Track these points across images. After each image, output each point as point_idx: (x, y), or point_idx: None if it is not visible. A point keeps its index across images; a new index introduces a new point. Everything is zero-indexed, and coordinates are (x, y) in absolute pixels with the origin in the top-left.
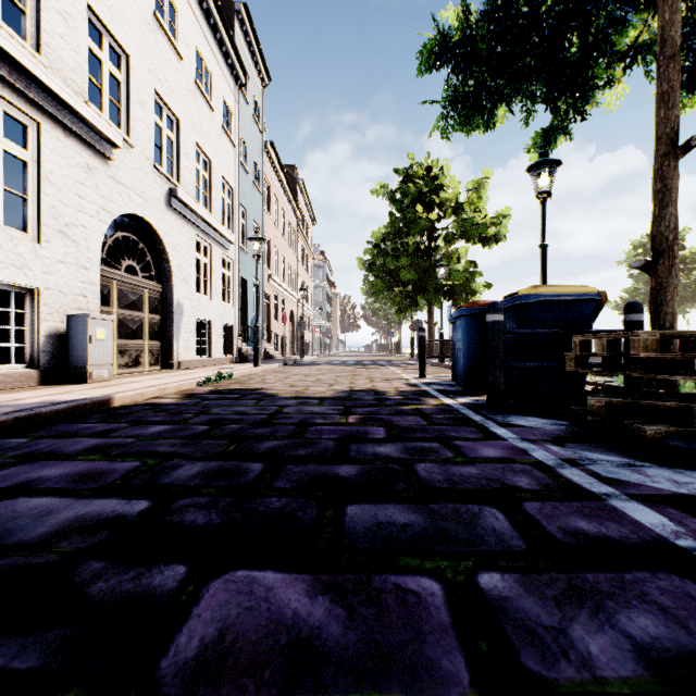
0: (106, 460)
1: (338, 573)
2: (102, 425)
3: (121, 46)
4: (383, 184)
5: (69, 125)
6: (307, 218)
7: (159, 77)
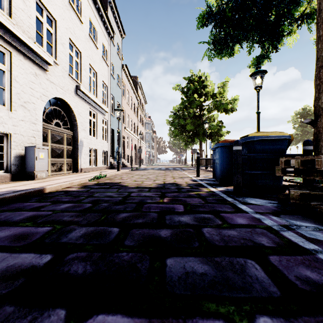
0: (34, 226)
1: (164, 317)
2: (37, 203)
3: (52, 16)
4: (178, 84)
5: (26, 53)
6: (142, 100)
7: (71, 32)
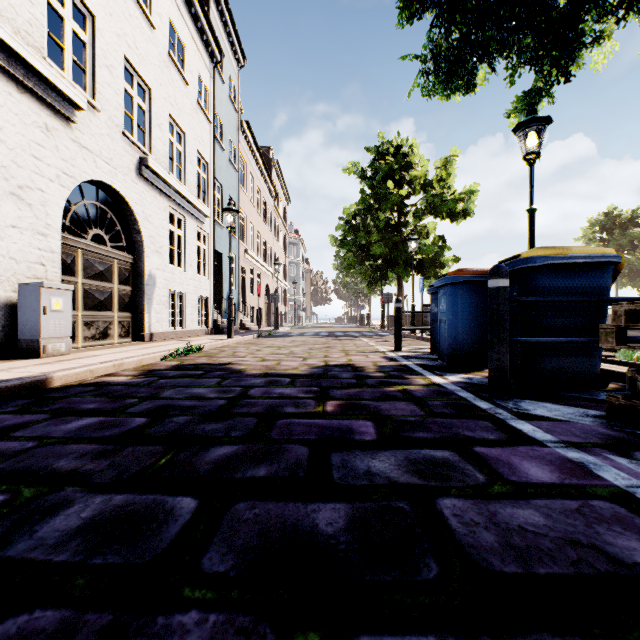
0: None
1: None
2: (14, 417)
3: (85, 5)
4: (354, 162)
5: (22, 79)
6: (282, 197)
7: (129, 43)
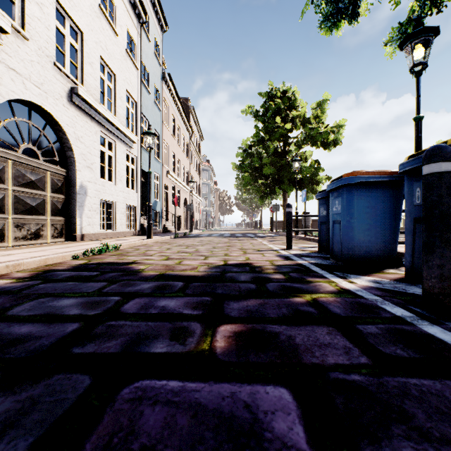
0: None
1: None
2: None
3: None
4: (250, 105)
5: None
6: (197, 135)
7: None
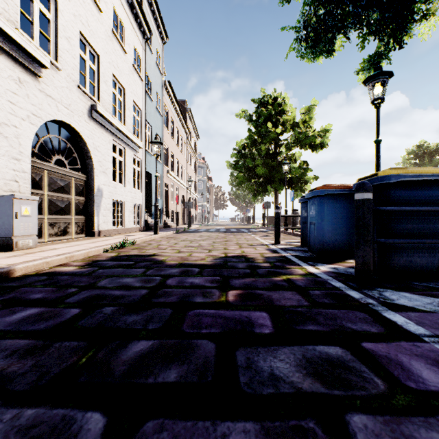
0: None
1: None
2: None
3: None
4: (244, 110)
5: None
6: (193, 134)
7: (82, 22)
